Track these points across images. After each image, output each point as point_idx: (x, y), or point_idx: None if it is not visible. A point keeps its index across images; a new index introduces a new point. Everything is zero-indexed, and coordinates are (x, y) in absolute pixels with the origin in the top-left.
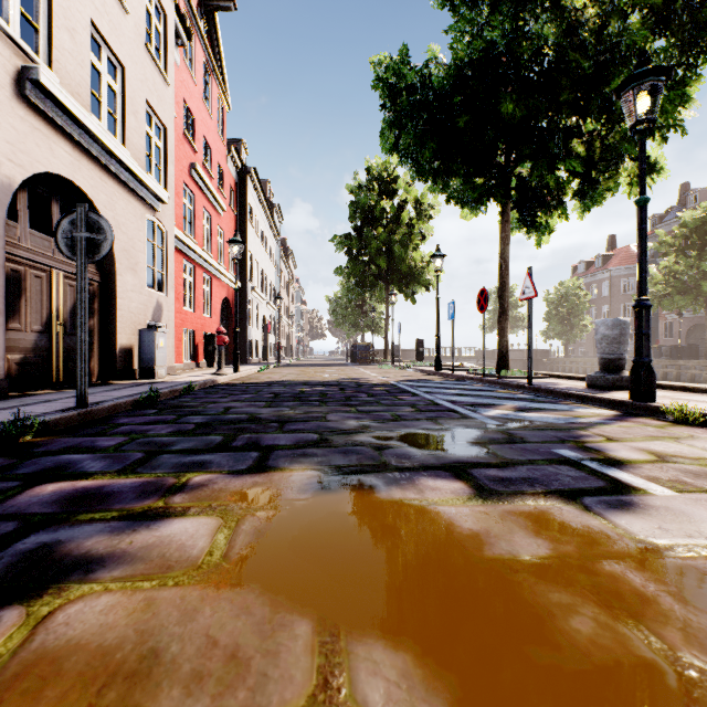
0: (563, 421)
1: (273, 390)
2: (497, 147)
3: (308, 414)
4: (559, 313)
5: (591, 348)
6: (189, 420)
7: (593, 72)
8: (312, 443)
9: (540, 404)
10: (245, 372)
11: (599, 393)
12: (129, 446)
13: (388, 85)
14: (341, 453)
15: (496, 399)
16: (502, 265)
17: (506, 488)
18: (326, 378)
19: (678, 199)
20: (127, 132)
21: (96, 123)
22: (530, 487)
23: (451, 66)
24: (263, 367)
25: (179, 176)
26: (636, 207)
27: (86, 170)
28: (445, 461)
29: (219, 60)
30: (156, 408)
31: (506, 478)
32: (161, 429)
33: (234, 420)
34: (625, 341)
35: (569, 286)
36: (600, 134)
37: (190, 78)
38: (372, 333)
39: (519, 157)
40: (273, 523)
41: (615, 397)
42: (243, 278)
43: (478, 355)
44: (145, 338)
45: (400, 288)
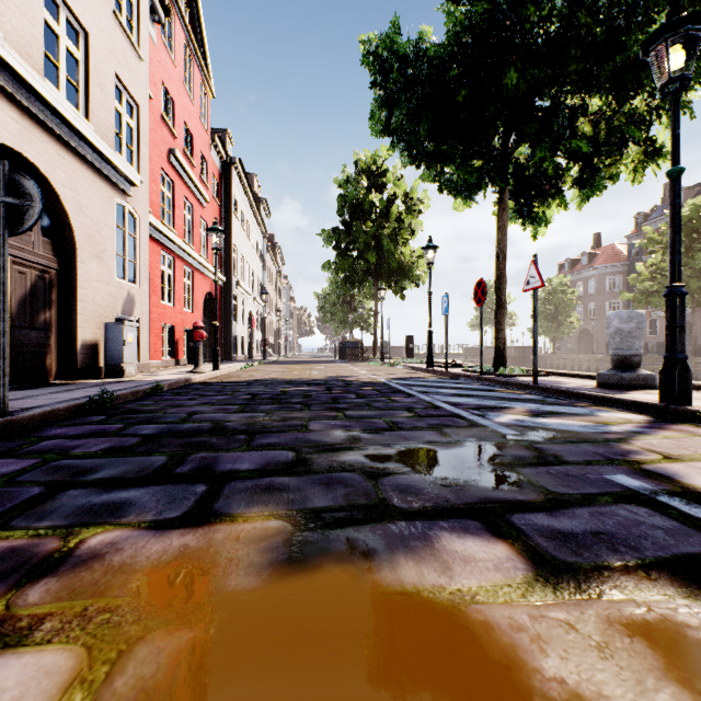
0: (593, 430)
1: (251, 390)
2: (497, 126)
3: (286, 422)
4: (546, 310)
5: (577, 345)
6: (137, 430)
7: (605, 40)
8: (284, 467)
9: (554, 407)
10: (226, 370)
11: (617, 394)
12: (32, 475)
13: (379, 60)
14: (323, 484)
15: (502, 400)
16: (499, 256)
17: (578, 557)
18: (312, 376)
19: (662, 198)
20: (91, 104)
21: (50, 88)
22: (614, 554)
23: (449, 31)
24: (247, 364)
25: (156, 161)
26: (668, 179)
27: (39, 142)
28: (468, 498)
29: (201, 44)
30: (105, 413)
31: (568, 534)
32: (94, 444)
33: (193, 430)
34: (641, 336)
35: (556, 283)
36: (605, 114)
37: (169, 59)
38: (361, 329)
39: (519, 139)
40: (182, 666)
41: (639, 398)
42: (228, 273)
43: (467, 352)
44: (111, 333)
45: (389, 284)
